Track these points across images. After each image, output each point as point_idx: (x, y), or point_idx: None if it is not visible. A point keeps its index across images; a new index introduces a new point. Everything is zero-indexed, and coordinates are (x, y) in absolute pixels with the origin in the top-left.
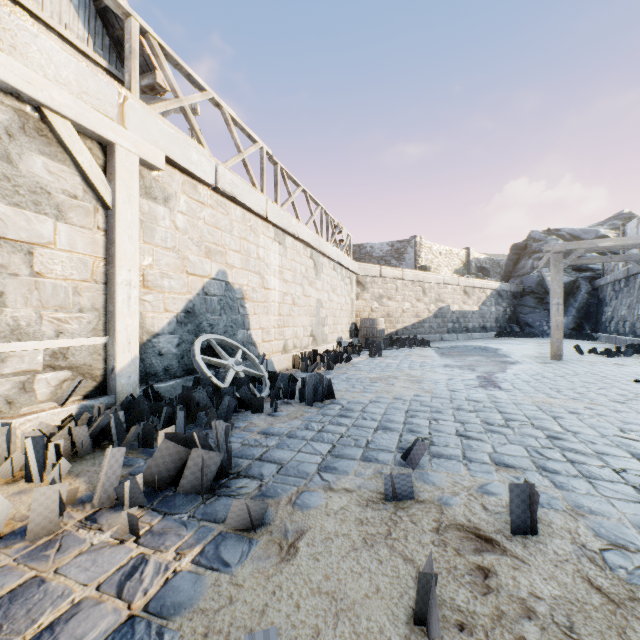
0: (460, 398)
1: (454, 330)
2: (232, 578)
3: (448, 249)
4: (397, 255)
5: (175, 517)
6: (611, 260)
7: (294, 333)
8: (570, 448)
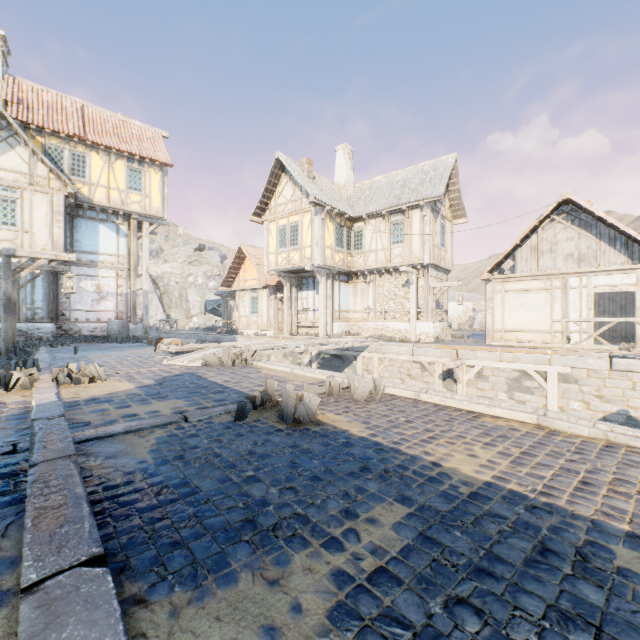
0: None
1: None
2: None
3: None
4: None
5: None
6: None
7: None
8: None
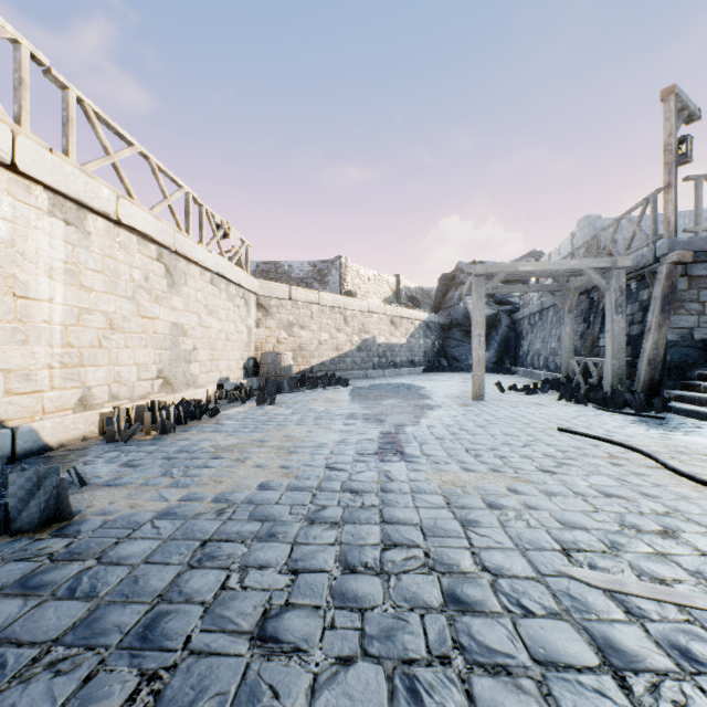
0: (333, 486)
1: (381, 365)
2: None
3: (377, 275)
4: (320, 277)
5: None
6: (529, 290)
7: (113, 376)
8: (485, 650)
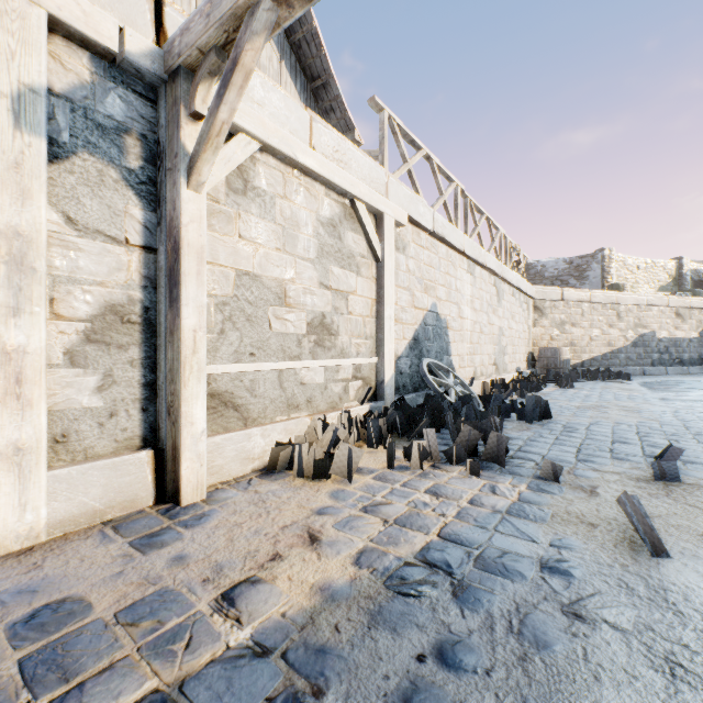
0: (697, 427)
1: (661, 362)
2: (562, 498)
3: (649, 261)
4: (577, 273)
5: (490, 471)
6: None
7: (481, 361)
8: None
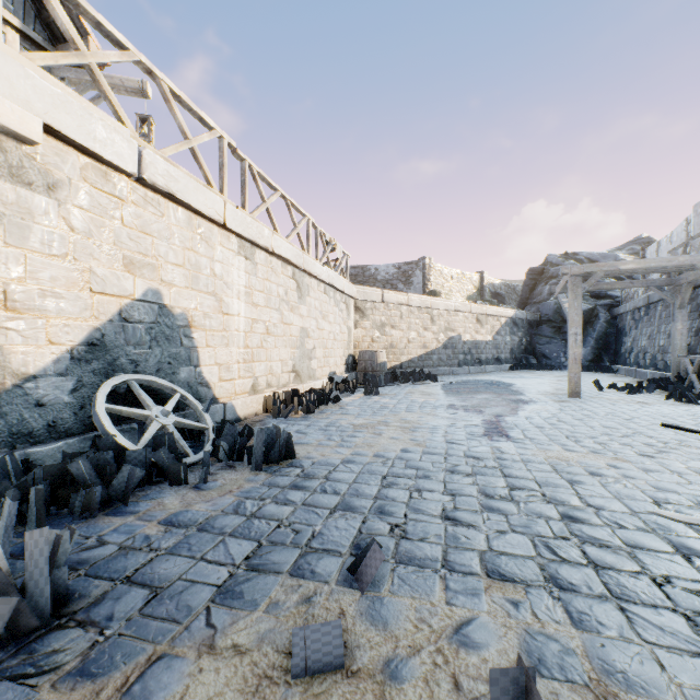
0: (458, 454)
1: (466, 362)
2: None
3: (460, 273)
4: (404, 278)
5: None
6: (632, 285)
7: (268, 369)
8: (592, 538)
